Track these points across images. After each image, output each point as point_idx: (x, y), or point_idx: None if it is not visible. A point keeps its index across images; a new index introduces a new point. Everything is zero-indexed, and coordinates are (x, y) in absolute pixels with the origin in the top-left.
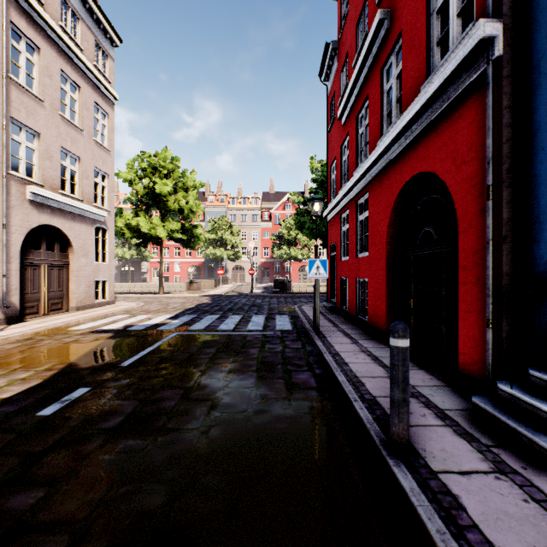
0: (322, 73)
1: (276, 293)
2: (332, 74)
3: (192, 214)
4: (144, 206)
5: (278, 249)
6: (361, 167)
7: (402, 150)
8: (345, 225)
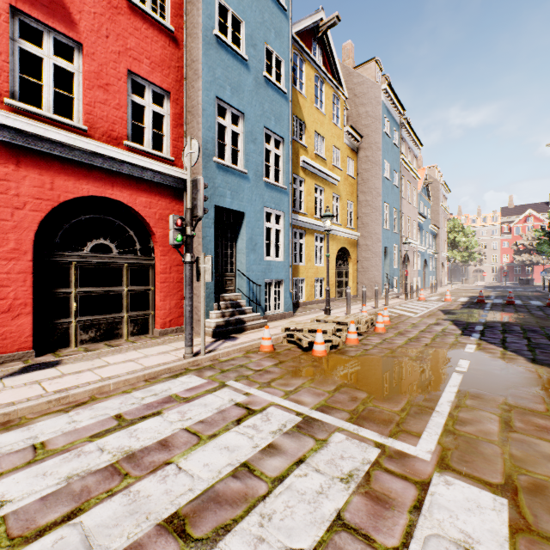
0: None
1: (522, 285)
2: None
3: (472, 248)
4: None
5: (519, 257)
6: None
7: None
8: None
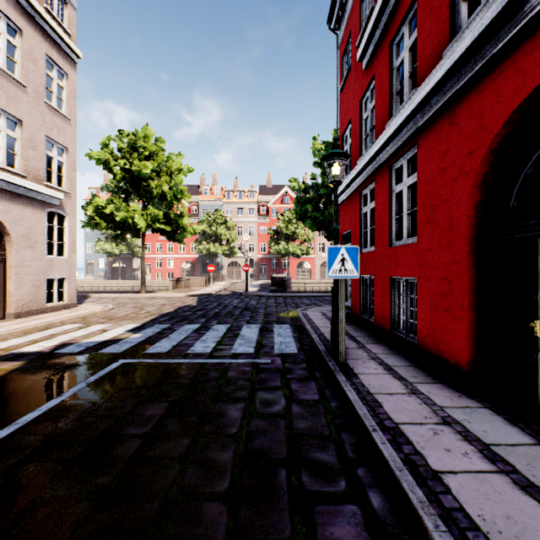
0: (332, 18)
1: (274, 292)
2: (345, 16)
3: (177, 201)
4: (123, 193)
5: (275, 245)
6: (408, 102)
7: (525, 25)
8: (368, 204)
